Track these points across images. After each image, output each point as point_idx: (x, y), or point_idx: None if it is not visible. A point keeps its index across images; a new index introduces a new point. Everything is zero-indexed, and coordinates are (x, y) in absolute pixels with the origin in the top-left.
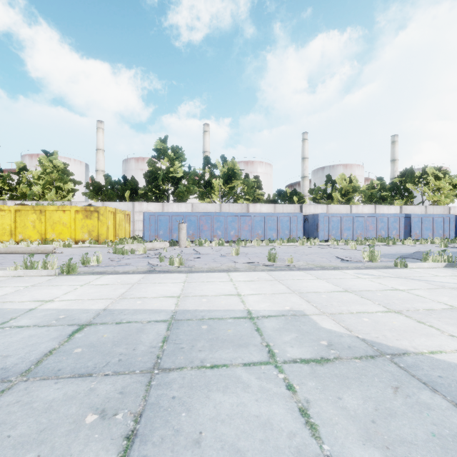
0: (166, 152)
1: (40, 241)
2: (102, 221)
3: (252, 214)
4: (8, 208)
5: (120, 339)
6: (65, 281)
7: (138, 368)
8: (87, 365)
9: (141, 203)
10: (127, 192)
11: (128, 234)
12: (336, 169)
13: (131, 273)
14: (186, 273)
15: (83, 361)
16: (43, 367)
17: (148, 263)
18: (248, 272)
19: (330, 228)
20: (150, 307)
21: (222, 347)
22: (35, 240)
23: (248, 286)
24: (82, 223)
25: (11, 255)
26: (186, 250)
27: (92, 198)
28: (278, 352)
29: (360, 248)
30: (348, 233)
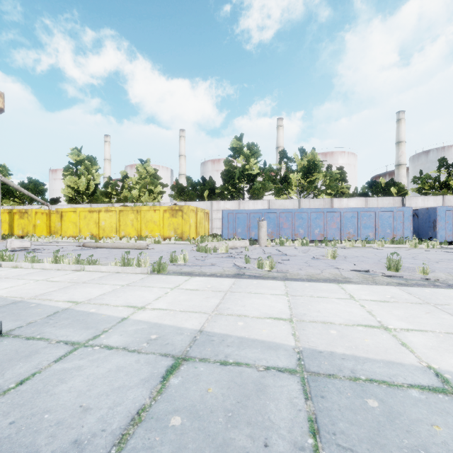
0: (241, 150)
1: (137, 238)
2: (185, 219)
3: (341, 210)
4: (115, 209)
5: (234, 405)
6: (156, 282)
7: None
8: None
9: (218, 202)
10: (206, 192)
11: (207, 232)
12: (448, 151)
13: (218, 275)
14: (282, 281)
15: None
16: None
17: (235, 265)
18: (369, 285)
19: None
20: (258, 335)
21: None
22: (133, 237)
23: (388, 312)
24: (169, 222)
25: (115, 249)
26: (269, 250)
27: (176, 198)
28: None
29: None
30: None
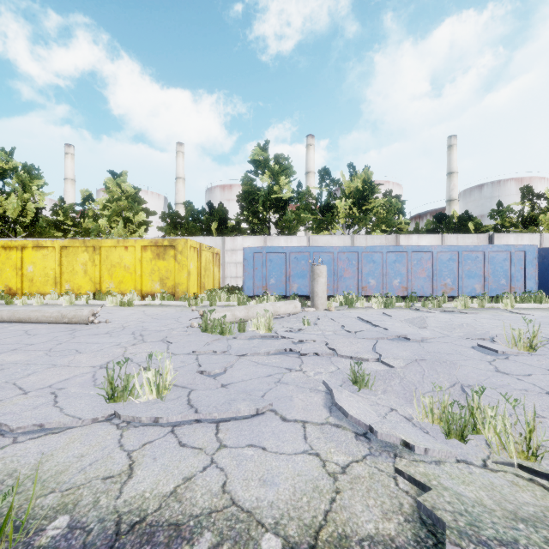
0: (267, 163)
1: (91, 294)
2: (180, 263)
3: (434, 248)
4: (52, 245)
5: None
6: None
7: None
8: None
9: (233, 238)
10: (214, 223)
11: (217, 283)
12: (504, 186)
13: None
14: None
15: None
16: None
17: (345, 417)
18: None
19: None
20: None
21: None
22: (86, 293)
23: None
24: (151, 266)
25: (14, 326)
26: (349, 323)
27: (169, 233)
28: None
29: None
30: None
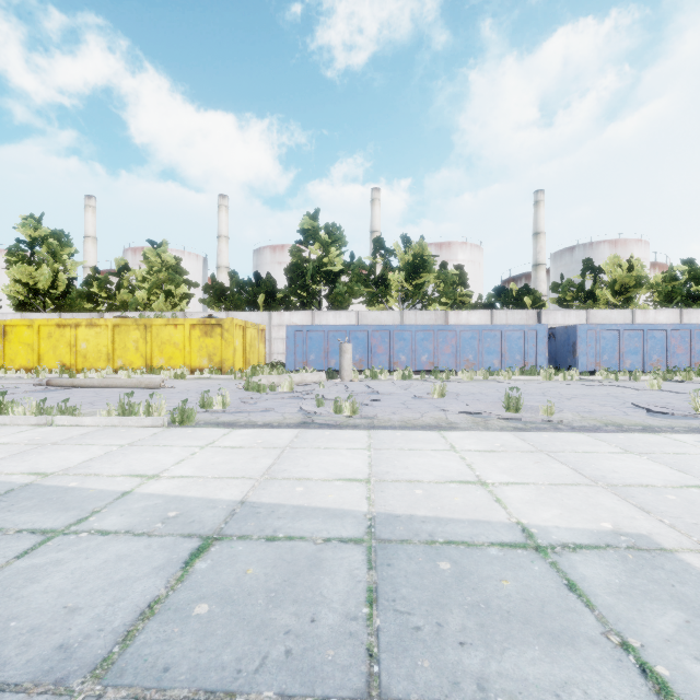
0: (316, 234)
1: (144, 369)
2: (227, 340)
3: (457, 327)
4: (105, 323)
5: (279, 585)
6: (177, 438)
7: (332, 687)
8: (221, 660)
9: (280, 313)
10: (261, 296)
11: (263, 359)
12: (597, 249)
13: (275, 426)
14: (366, 430)
15: (212, 646)
16: (135, 654)
17: (301, 409)
18: (478, 431)
19: (598, 351)
20: (321, 502)
21: (511, 637)
22: (138, 368)
23: (491, 464)
24: (200, 344)
25: (106, 389)
26: (354, 387)
27: (212, 306)
28: (669, 676)
29: (667, 387)
30: (633, 359)
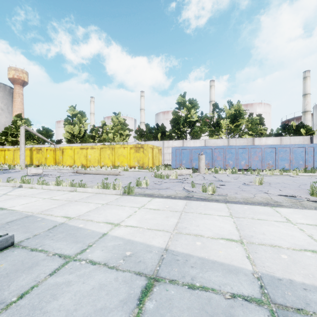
0: (184, 104)
1: (112, 167)
2: (145, 154)
3: (262, 146)
4: (97, 147)
5: None
6: (127, 202)
7: None
8: None
9: (168, 141)
10: (159, 134)
11: (160, 162)
12: None
13: (173, 197)
14: (224, 203)
15: None
16: None
17: (184, 189)
18: (299, 209)
19: None
20: (216, 257)
21: None
22: (109, 166)
23: None
24: (134, 155)
25: (97, 175)
26: (207, 177)
27: (138, 139)
28: None
29: None
30: None
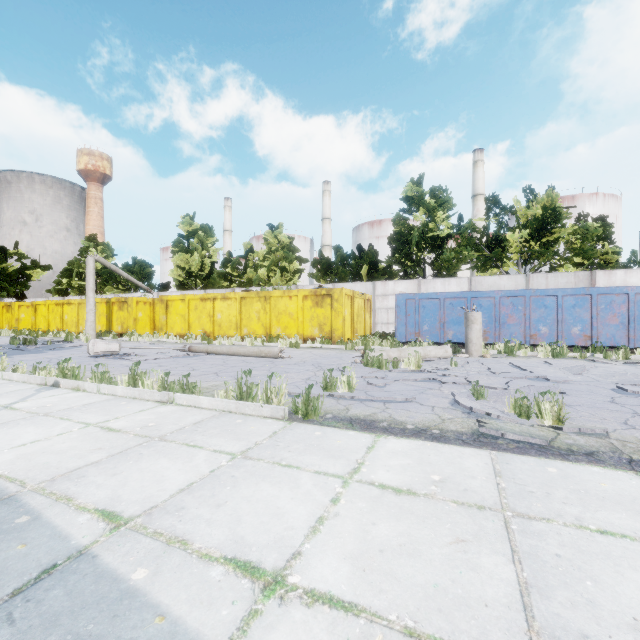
0: (421, 199)
1: (264, 338)
2: (336, 310)
3: (630, 289)
4: (234, 296)
5: None
6: (303, 448)
7: None
8: None
9: (384, 283)
10: (364, 268)
11: (369, 329)
12: None
13: (438, 436)
14: (632, 473)
15: None
16: None
17: (458, 404)
18: None
19: None
20: None
21: None
22: (259, 336)
23: None
24: (311, 314)
25: (232, 357)
26: (497, 367)
27: (319, 279)
28: None
29: None
30: None
